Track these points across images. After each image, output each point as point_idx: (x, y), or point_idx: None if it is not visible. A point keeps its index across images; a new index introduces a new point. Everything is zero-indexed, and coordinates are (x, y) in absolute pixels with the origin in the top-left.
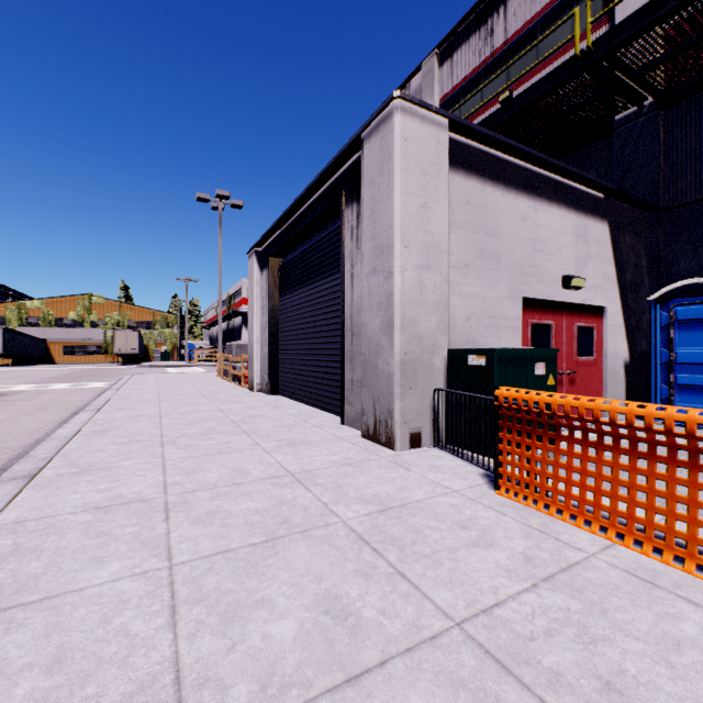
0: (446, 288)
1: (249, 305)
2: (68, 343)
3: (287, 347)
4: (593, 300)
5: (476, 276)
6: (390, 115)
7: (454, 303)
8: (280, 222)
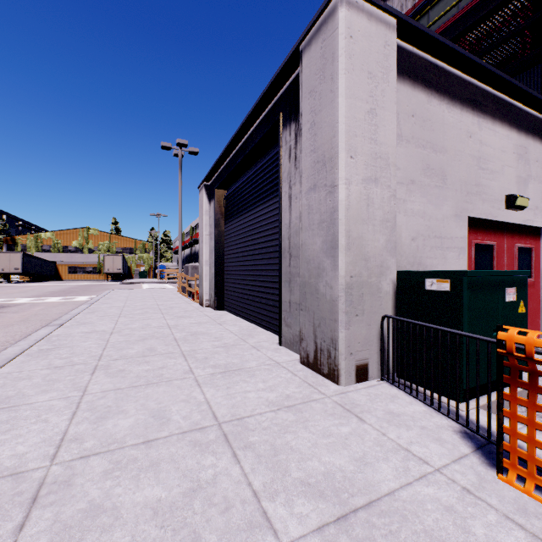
0: (394, 204)
1: (200, 232)
2: (72, 264)
3: (230, 268)
4: (533, 221)
5: (422, 193)
6: (333, 11)
7: (400, 222)
8: (224, 155)
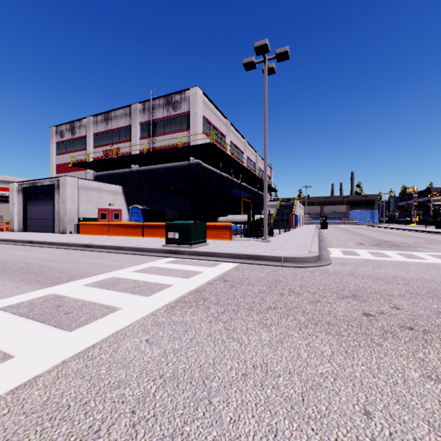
0: (78, 207)
1: (11, 202)
2: None
3: (32, 217)
4: (119, 208)
5: (86, 204)
6: (66, 178)
7: (80, 209)
8: (31, 181)
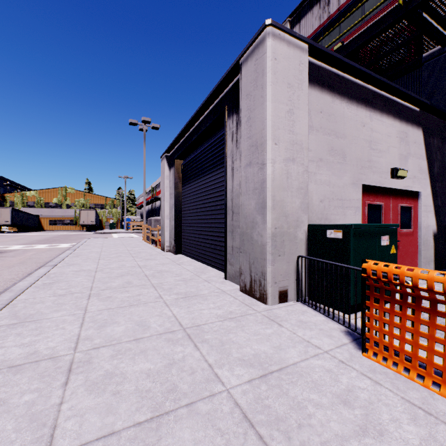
0: (306, 176)
1: (162, 193)
2: (52, 218)
3: (186, 221)
4: (412, 187)
5: (328, 168)
6: (263, 40)
7: (311, 189)
8: (182, 134)
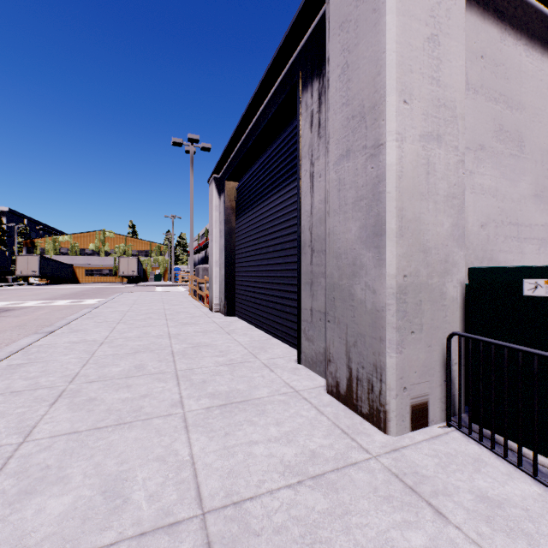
0: (463, 173)
1: (209, 230)
2: (89, 267)
3: (242, 269)
4: None
5: (493, 163)
6: None
7: (465, 201)
8: (233, 140)
